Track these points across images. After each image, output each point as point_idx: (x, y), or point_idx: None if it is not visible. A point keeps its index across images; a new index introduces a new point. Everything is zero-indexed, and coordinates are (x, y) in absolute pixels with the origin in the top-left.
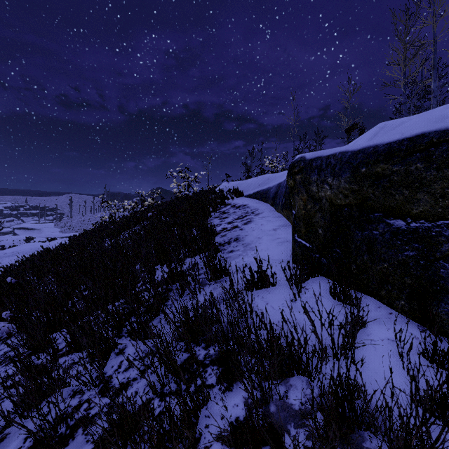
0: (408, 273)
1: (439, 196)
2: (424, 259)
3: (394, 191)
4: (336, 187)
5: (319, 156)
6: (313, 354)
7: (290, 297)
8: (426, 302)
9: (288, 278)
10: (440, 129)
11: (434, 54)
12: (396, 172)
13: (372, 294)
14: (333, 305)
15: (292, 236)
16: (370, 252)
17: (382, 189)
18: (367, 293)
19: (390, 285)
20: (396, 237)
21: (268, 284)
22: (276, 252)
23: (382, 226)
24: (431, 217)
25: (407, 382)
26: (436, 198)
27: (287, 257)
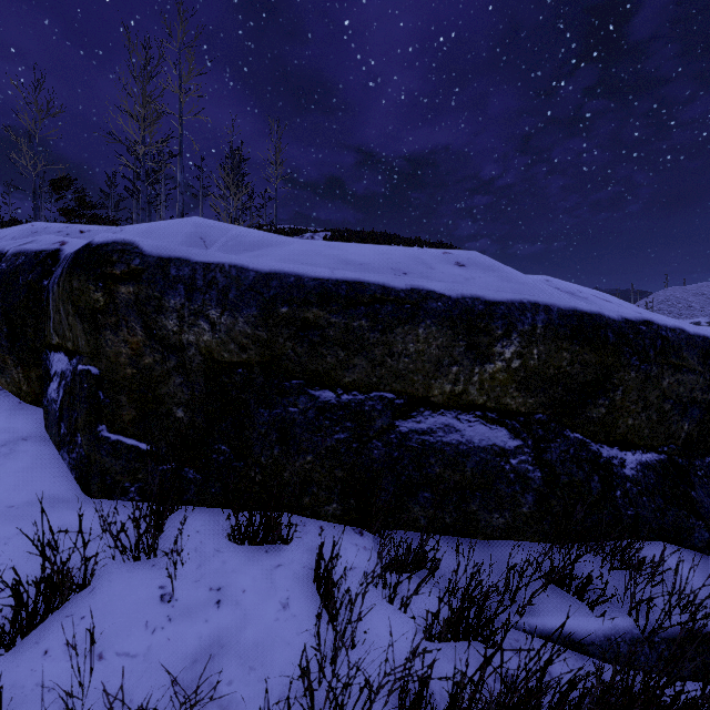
0: (340, 463)
1: (378, 364)
2: (358, 441)
3: (327, 351)
4: (226, 329)
5: (184, 258)
6: (360, 694)
7: (154, 592)
8: (371, 497)
9: (109, 543)
10: (379, 283)
11: (181, 136)
12: (334, 325)
13: (288, 507)
14: (249, 558)
15: (88, 430)
16: (285, 441)
17: (309, 344)
18: (280, 508)
19: (316, 485)
20: (324, 415)
21: (66, 594)
22: (9, 478)
23: (304, 400)
24: (364, 388)
25: (403, 618)
26: (374, 365)
27: (63, 486)
